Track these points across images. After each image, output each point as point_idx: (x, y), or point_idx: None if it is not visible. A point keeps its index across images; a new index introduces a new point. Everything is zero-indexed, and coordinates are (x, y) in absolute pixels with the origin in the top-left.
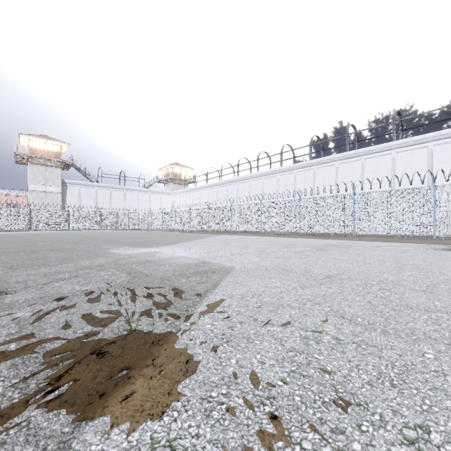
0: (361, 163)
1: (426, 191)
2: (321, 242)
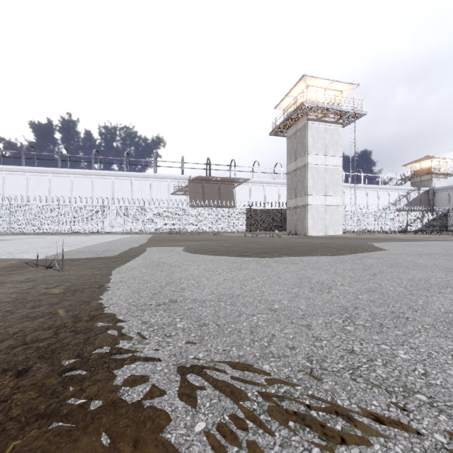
0: (71, 180)
1: (100, 208)
2: (27, 236)
